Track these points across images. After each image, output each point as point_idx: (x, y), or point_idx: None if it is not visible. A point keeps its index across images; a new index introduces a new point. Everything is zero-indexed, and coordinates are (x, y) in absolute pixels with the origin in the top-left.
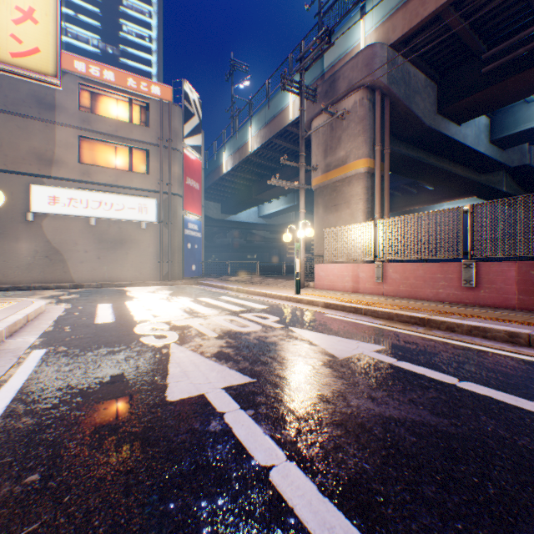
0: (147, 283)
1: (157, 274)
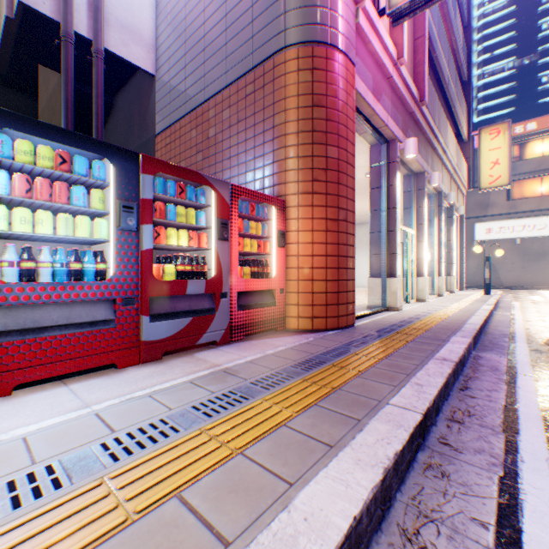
0: None
1: None
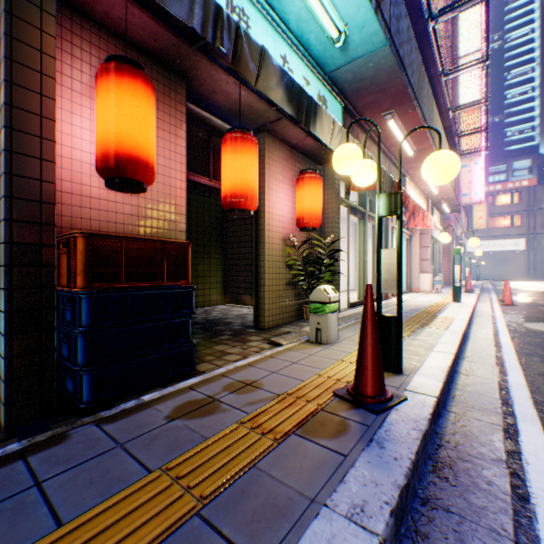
0: (517, 280)
1: (524, 276)
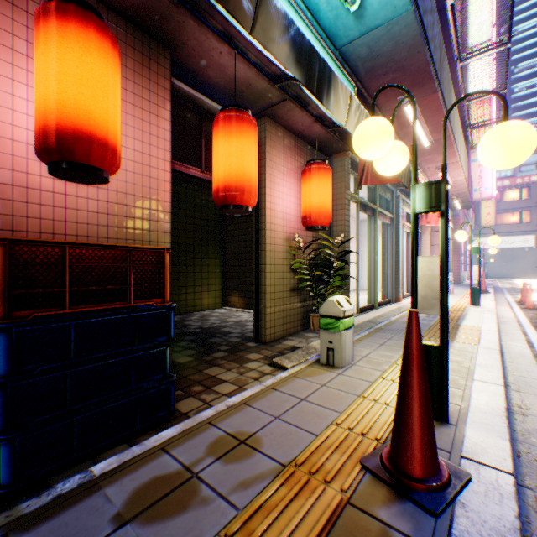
0: (526, 277)
1: (533, 274)
